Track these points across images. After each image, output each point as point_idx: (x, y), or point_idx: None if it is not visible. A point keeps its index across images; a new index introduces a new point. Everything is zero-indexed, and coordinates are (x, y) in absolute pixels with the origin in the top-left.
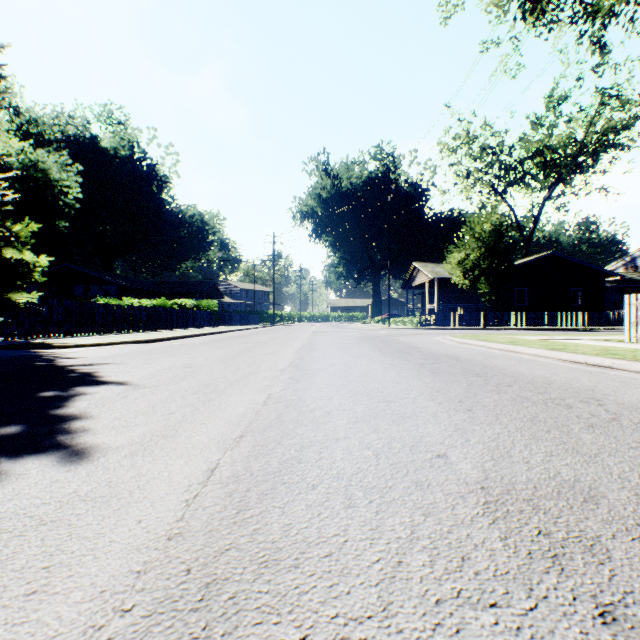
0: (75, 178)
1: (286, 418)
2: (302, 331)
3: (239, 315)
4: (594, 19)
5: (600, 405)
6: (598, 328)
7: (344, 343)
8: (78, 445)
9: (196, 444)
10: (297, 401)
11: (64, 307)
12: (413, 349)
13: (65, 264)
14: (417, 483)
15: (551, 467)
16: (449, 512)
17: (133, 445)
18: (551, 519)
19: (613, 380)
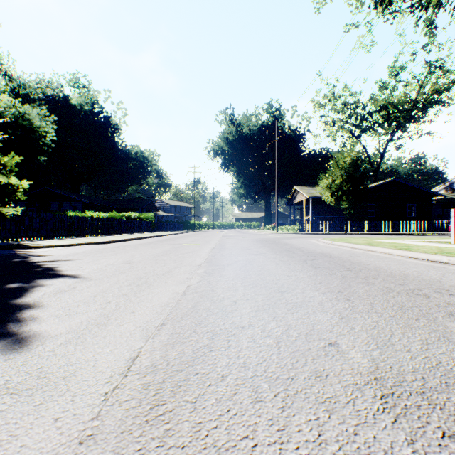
0: (51, 125)
1: (200, 307)
2: (214, 235)
3: (169, 224)
4: (427, 8)
5: (451, 295)
6: (427, 233)
7: (245, 244)
8: (23, 333)
9: (123, 332)
10: (210, 291)
11: (41, 218)
12: (296, 249)
13: (45, 187)
14: (316, 373)
15: (431, 356)
16: (351, 408)
17: (70, 333)
18: (450, 417)
19: (453, 273)
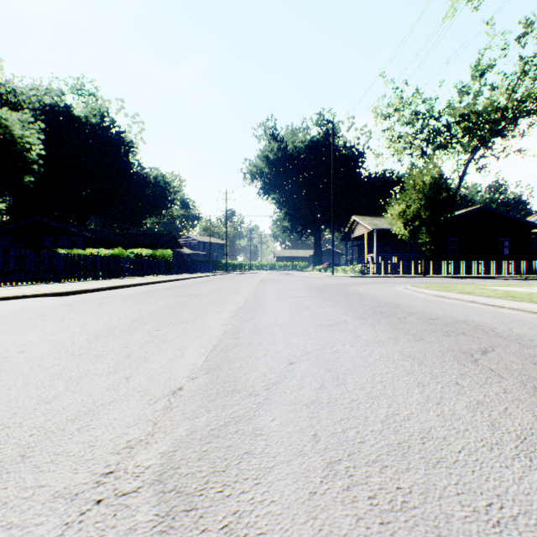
0: (37, 135)
1: None
2: (250, 279)
3: (194, 264)
4: None
5: None
6: (534, 276)
7: (297, 296)
8: None
9: None
10: None
11: None
12: (393, 307)
13: (35, 217)
14: None
15: None
16: None
17: None
18: None
19: None
